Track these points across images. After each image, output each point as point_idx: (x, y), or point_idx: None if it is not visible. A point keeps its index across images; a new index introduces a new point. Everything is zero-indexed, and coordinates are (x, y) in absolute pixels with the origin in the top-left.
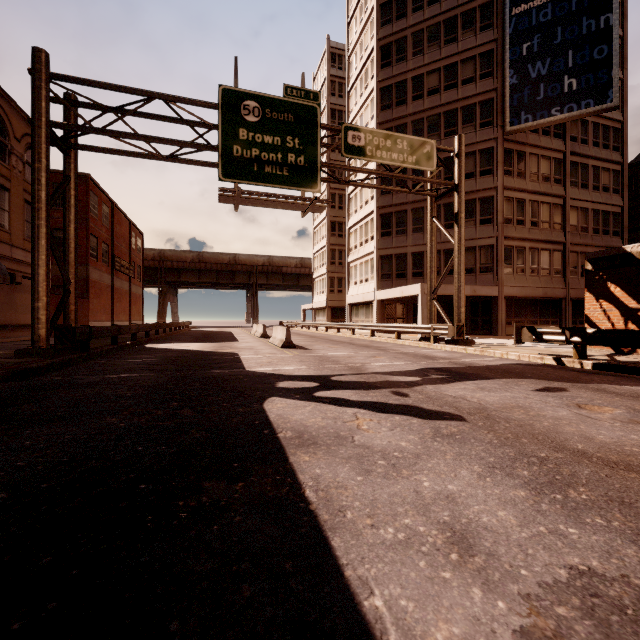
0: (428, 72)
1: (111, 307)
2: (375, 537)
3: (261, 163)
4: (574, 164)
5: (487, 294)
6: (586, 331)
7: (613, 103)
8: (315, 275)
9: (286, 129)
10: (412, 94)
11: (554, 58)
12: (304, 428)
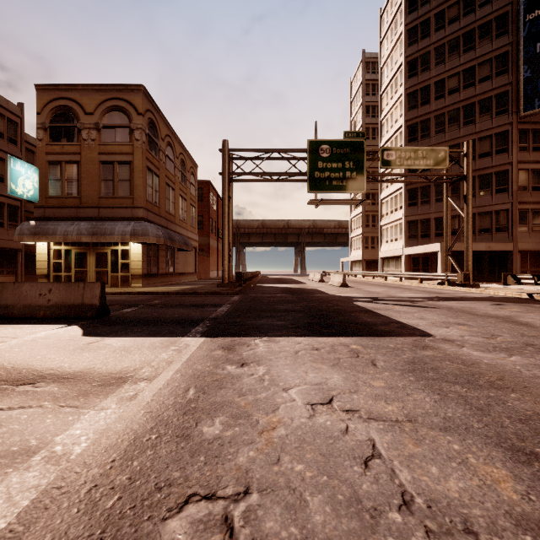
0: (448, 76)
1: (217, 262)
2: (400, 317)
3: (330, 180)
4: None
5: (501, 249)
6: None
7: None
8: (352, 235)
9: (345, 157)
10: (434, 95)
11: None
12: (374, 307)
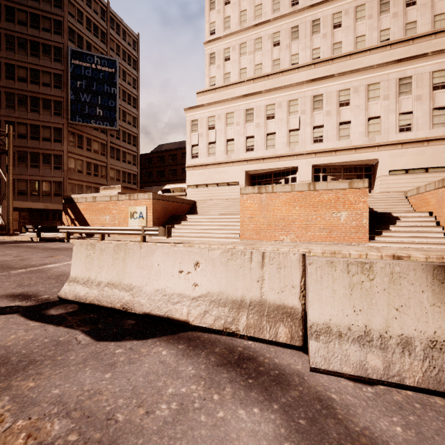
0: (18, 66)
1: None
2: None
3: None
4: (113, 148)
5: (56, 208)
6: (38, 227)
7: (117, 128)
8: None
9: None
10: (5, 74)
11: (93, 96)
12: None
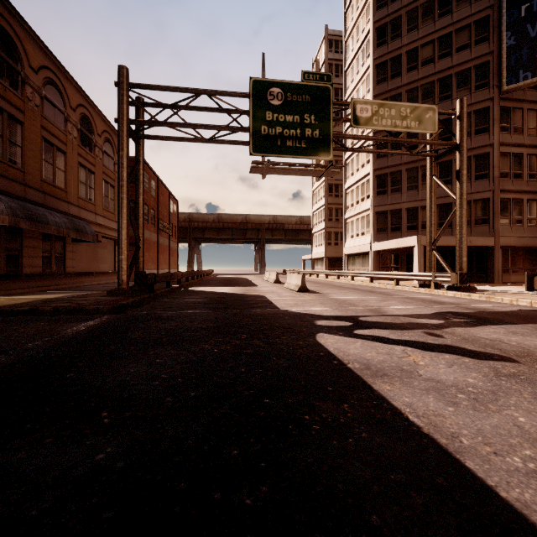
0: (422, 45)
1: (157, 258)
2: (506, 464)
3: (283, 138)
4: None
5: (483, 244)
6: None
7: None
8: (314, 230)
9: (304, 108)
10: (406, 66)
11: None
12: (366, 361)
